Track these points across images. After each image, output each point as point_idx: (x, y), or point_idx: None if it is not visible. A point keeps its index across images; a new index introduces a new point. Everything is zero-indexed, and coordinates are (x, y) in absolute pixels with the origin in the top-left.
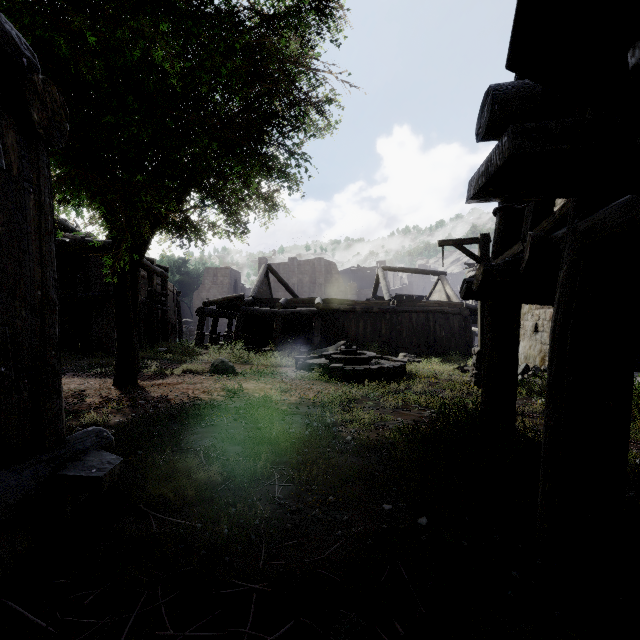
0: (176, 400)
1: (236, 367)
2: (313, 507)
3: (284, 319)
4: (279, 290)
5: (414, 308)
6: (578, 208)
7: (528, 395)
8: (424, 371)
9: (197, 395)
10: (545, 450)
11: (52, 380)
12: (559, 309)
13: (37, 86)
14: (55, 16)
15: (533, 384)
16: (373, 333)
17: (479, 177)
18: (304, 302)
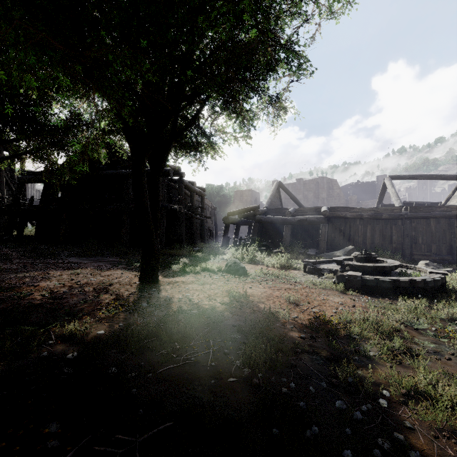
0: (176, 305)
1: (248, 267)
2: None
3: (292, 226)
4: (288, 204)
5: (432, 213)
6: None
7: None
8: None
9: (199, 300)
10: None
11: None
12: None
13: None
14: None
15: None
16: (382, 239)
17: None
18: (310, 211)
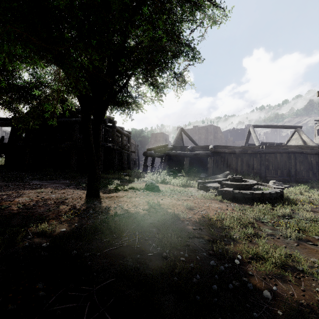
0: (113, 211)
1: (161, 186)
2: None
3: (190, 158)
4: (188, 143)
5: (278, 150)
6: None
7: None
8: (296, 196)
9: (128, 208)
10: None
11: None
12: None
13: None
14: None
15: None
16: (247, 166)
17: None
18: (202, 148)
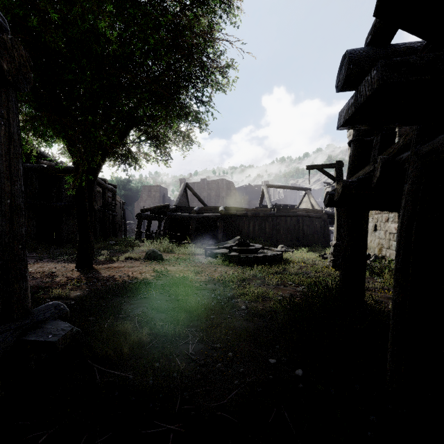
0: (120, 279)
1: (163, 255)
2: (217, 361)
3: (197, 221)
4: (194, 201)
5: (288, 213)
6: (420, 136)
7: (370, 275)
8: (296, 258)
9: (135, 275)
10: (393, 321)
11: (19, 267)
12: (405, 213)
13: (6, 43)
14: (29, 0)
15: (374, 267)
16: (260, 231)
17: (349, 107)
18: (211, 209)
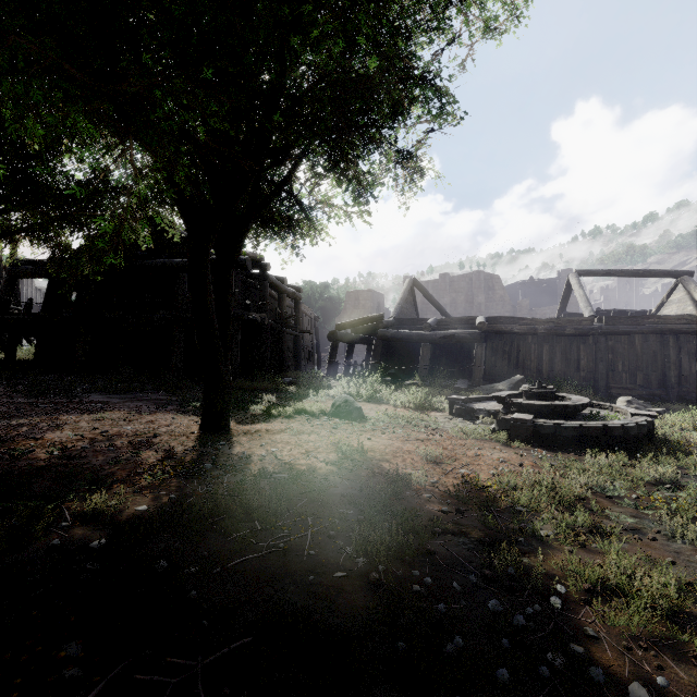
0: (257, 466)
1: (367, 407)
2: None
3: (433, 345)
4: (427, 313)
5: (638, 327)
6: None
7: None
8: (685, 433)
9: (292, 458)
10: None
11: None
12: None
13: None
14: None
15: None
16: (565, 365)
17: None
18: (460, 322)
